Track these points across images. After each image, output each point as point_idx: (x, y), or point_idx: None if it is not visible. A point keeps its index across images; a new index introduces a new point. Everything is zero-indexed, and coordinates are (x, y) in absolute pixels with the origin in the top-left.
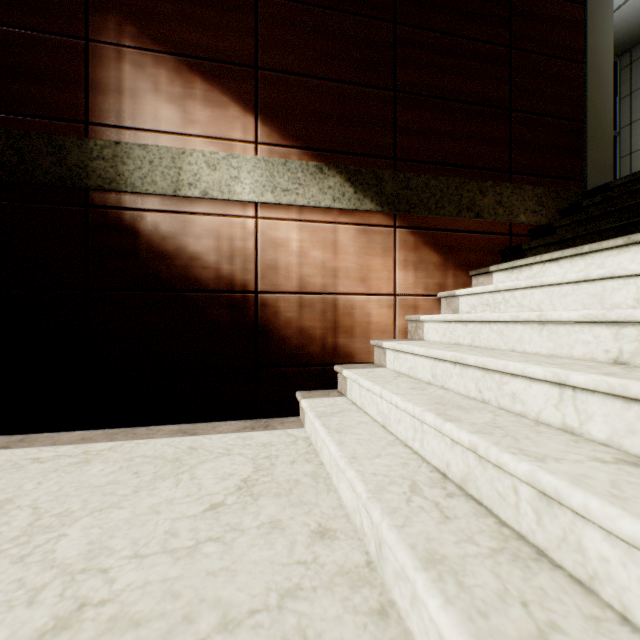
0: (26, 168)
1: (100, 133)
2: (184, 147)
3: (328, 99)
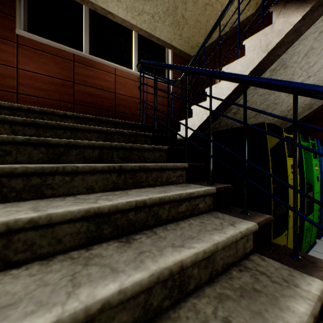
0: None
1: None
2: None
3: None
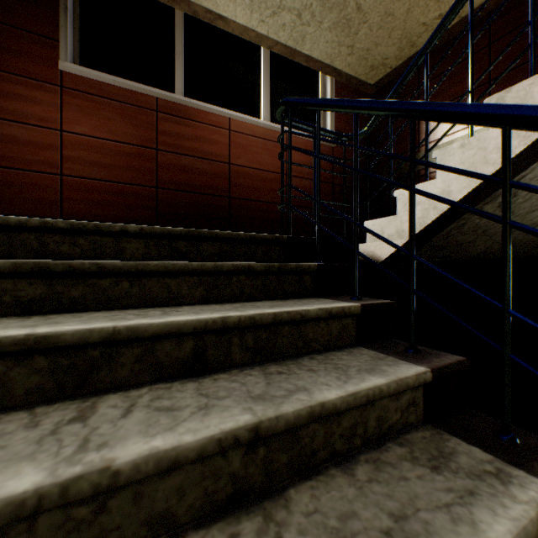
0: (401, 171)
1: (422, 149)
2: (453, 138)
3: (537, 68)
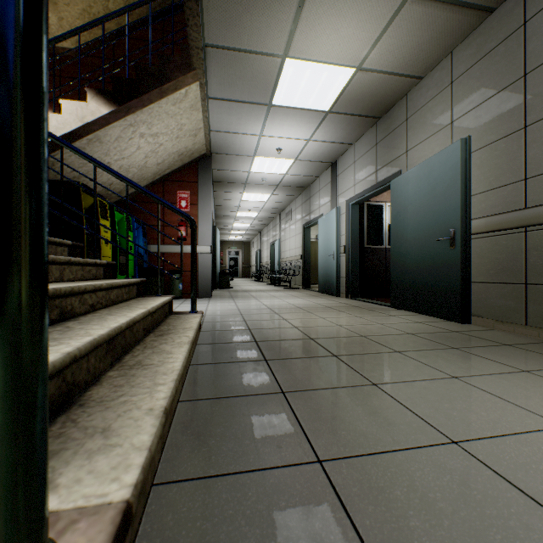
0: None
1: None
2: None
3: None
